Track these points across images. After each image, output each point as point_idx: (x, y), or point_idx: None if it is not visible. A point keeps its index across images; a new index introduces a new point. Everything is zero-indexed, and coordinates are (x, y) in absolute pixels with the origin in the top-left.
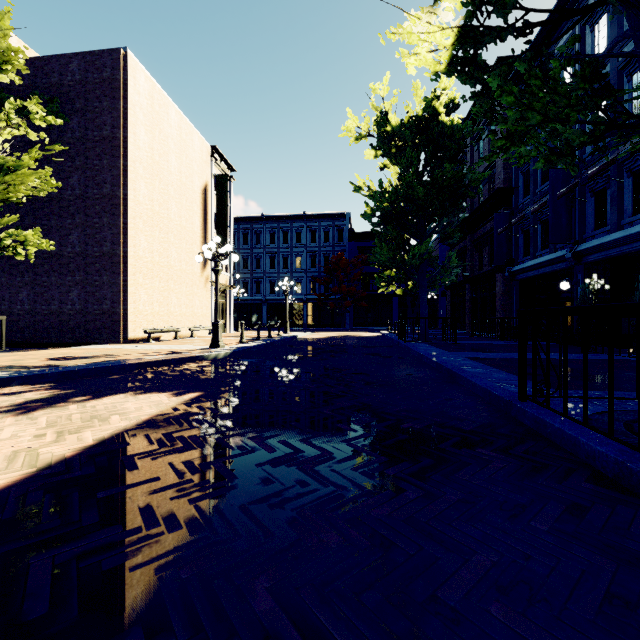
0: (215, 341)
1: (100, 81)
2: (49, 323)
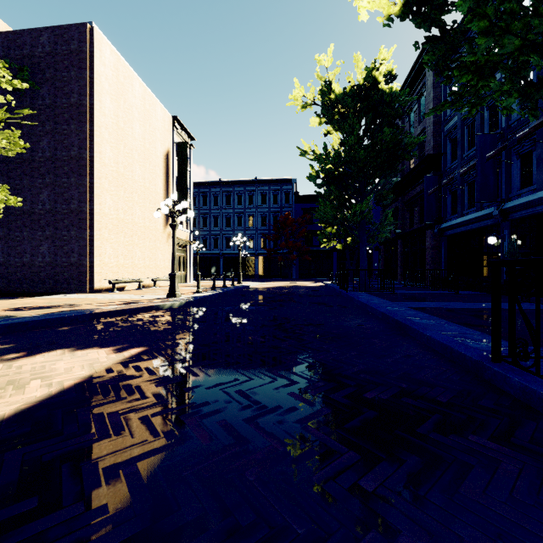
0: (172, 291)
1: (68, 53)
2: (21, 274)
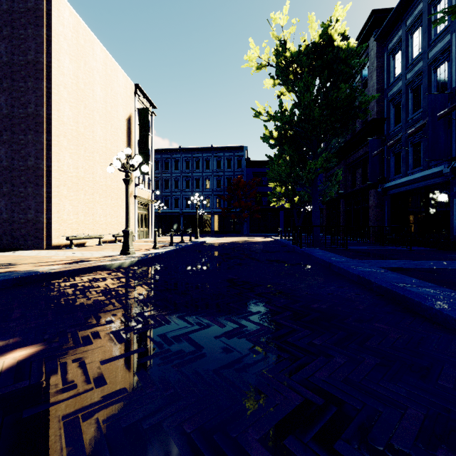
0: (125, 248)
1: (25, 10)
2: None
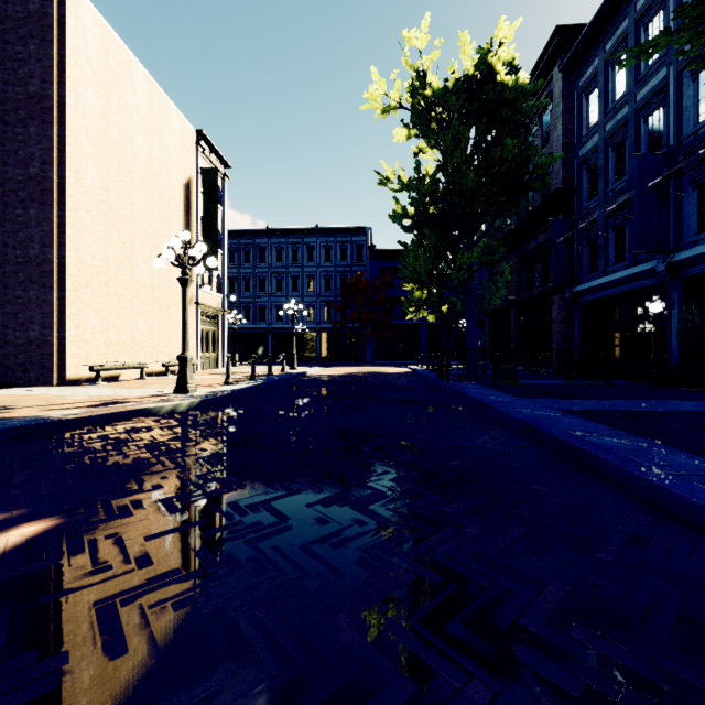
0: (182, 383)
1: (25, 16)
2: None
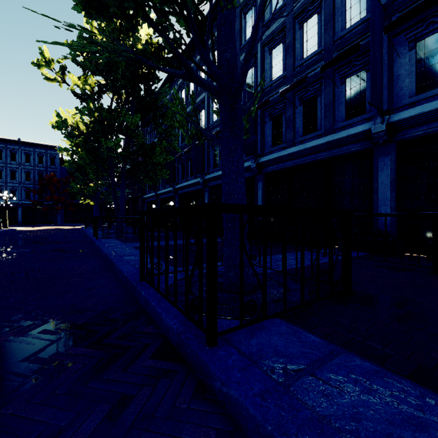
0: None
1: None
2: None
